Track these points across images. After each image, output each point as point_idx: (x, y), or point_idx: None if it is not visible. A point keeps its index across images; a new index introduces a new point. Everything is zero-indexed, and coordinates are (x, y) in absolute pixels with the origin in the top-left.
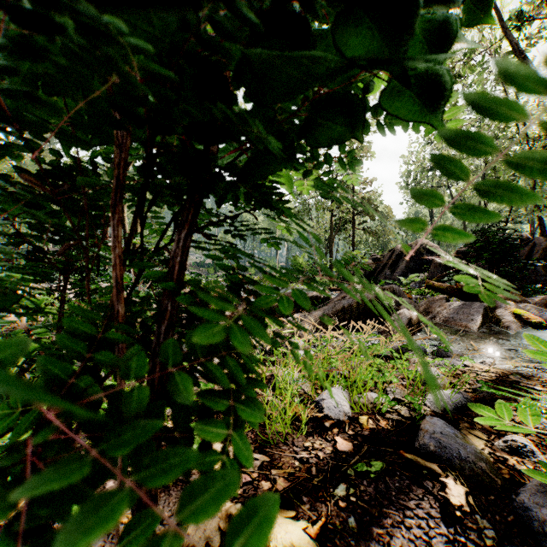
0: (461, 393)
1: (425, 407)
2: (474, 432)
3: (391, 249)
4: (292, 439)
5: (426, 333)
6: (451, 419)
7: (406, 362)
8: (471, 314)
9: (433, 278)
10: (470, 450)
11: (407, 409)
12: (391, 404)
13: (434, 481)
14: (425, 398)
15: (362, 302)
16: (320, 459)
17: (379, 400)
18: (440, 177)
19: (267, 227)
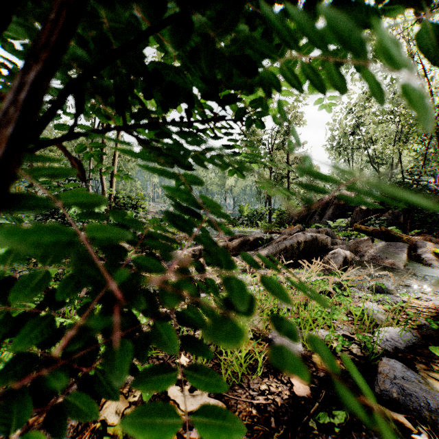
0: (409, 331)
1: (375, 345)
2: (433, 375)
3: (319, 199)
4: (248, 381)
5: (358, 270)
6: (404, 358)
7: (349, 299)
8: (396, 253)
9: (355, 222)
10: (438, 400)
11: (358, 347)
12: (345, 344)
13: (406, 438)
14: (374, 336)
15: (302, 243)
16: (278, 406)
17: (330, 338)
18: (359, 140)
19: (218, 182)
